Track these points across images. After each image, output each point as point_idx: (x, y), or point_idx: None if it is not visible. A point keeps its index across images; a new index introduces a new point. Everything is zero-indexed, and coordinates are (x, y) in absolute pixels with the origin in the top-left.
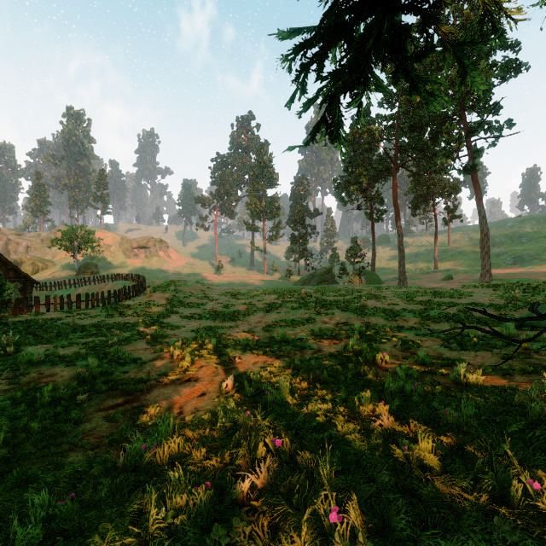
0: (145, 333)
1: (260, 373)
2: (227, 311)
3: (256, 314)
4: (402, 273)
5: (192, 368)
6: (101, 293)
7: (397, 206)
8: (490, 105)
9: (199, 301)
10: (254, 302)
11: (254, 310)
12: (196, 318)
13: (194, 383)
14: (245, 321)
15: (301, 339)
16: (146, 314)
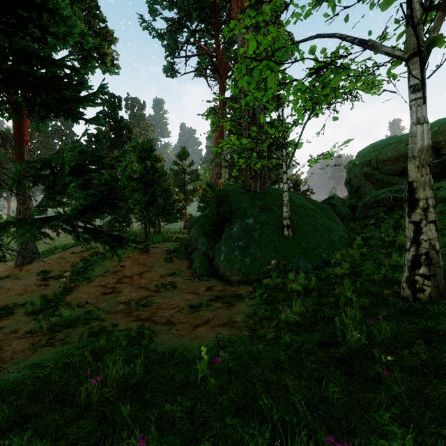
0: None
1: None
2: None
3: None
4: None
5: None
6: None
7: None
8: None
9: None
10: None
11: None
12: None
13: None
14: None
15: None
16: None
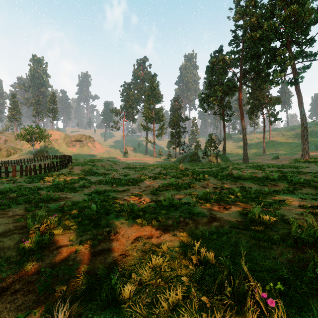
0: (41, 196)
1: (138, 270)
2: (124, 179)
3: (146, 180)
4: (245, 154)
5: (39, 252)
6: (34, 165)
7: (242, 110)
8: (308, 39)
9: (106, 172)
10: (146, 172)
11: (145, 177)
12: (98, 183)
13: (4, 303)
14: (136, 185)
15: (188, 202)
16: (61, 180)
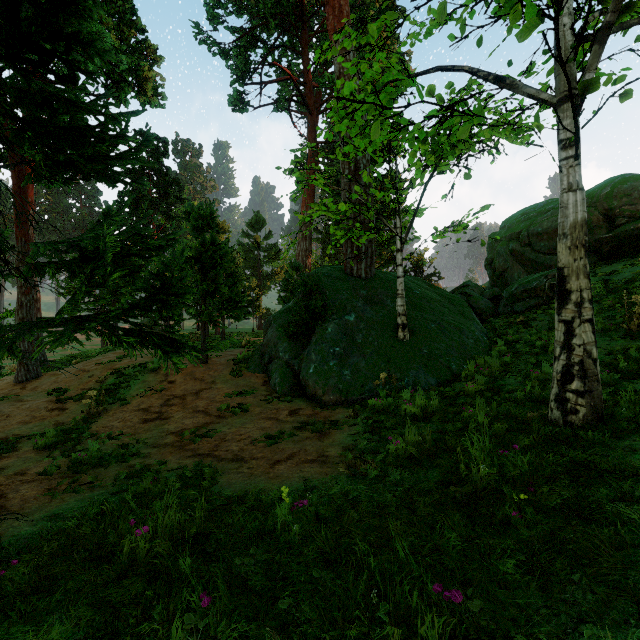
0: None
1: None
2: None
3: None
4: None
5: None
6: None
7: None
8: None
9: None
10: None
11: None
12: None
13: None
14: None
15: None
16: None
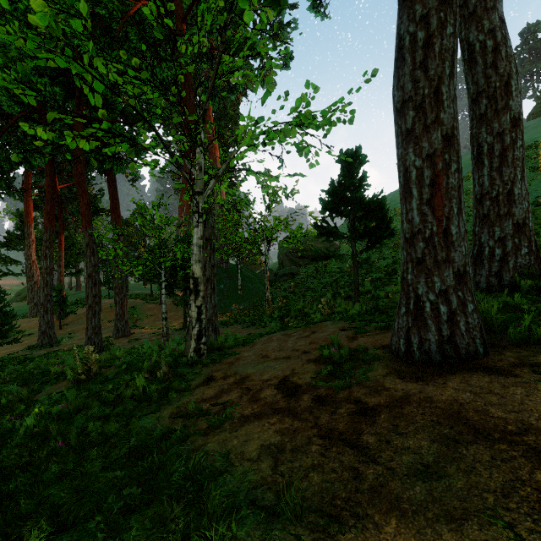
0: None
1: None
2: None
3: None
4: None
5: None
6: None
7: None
8: None
9: None
10: None
11: None
12: None
13: None
14: None
15: None
16: None
